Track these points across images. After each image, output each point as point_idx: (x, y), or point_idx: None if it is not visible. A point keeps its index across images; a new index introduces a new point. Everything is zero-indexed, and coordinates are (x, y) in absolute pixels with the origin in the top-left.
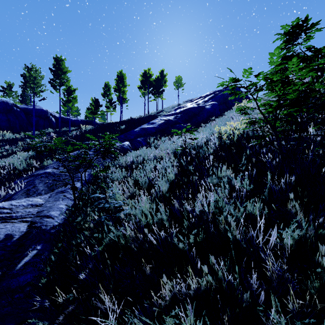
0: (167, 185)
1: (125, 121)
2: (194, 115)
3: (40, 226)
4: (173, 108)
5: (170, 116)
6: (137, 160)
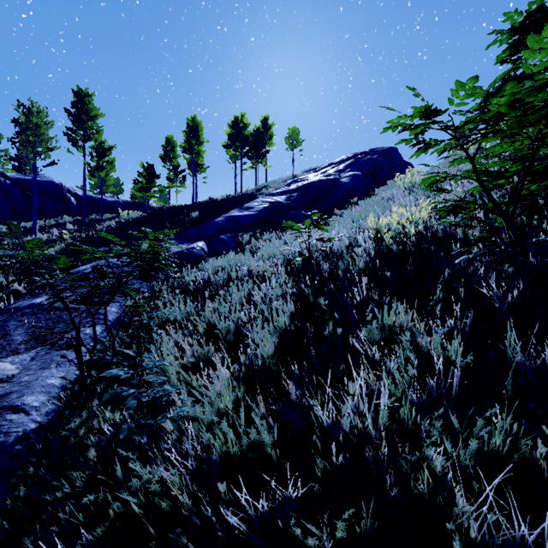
0: (273, 339)
1: (200, 204)
2: (321, 193)
3: None
4: (285, 183)
5: (279, 196)
6: (217, 279)
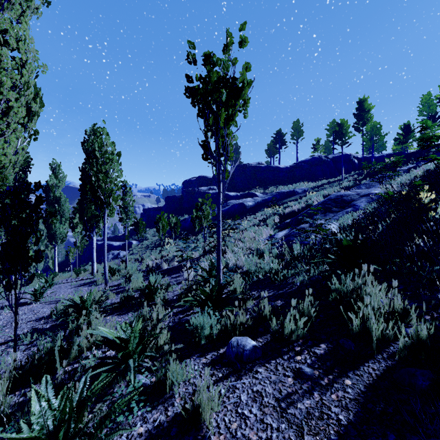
0: None
1: None
2: None
3: None
4: None
5: None
6: None
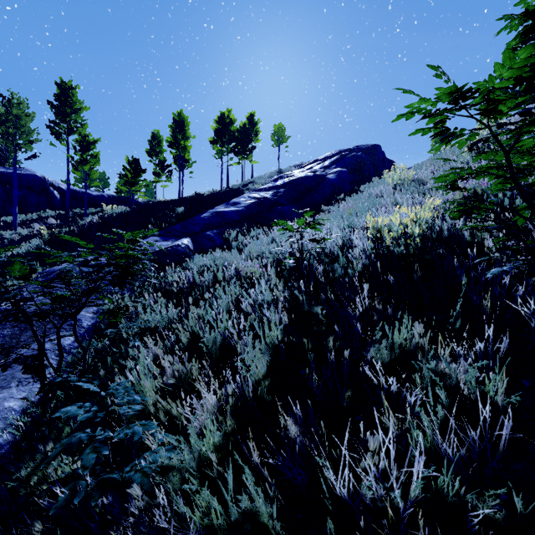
0: (266, 357)
1: (186, 199)
2: (307, 190)
3: None
4: (271, 179)
5: (266, 191)
6: (202, 280)
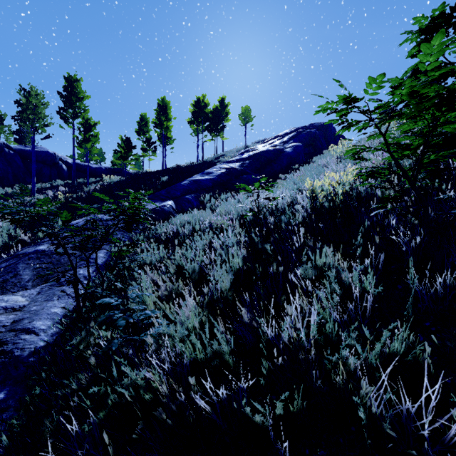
0: (230, 277)
1: (168, 170)
2: (268, 161)
3: (12, 351)
4: (239, 152)
5: (234, 163)
6: (184, 230)
